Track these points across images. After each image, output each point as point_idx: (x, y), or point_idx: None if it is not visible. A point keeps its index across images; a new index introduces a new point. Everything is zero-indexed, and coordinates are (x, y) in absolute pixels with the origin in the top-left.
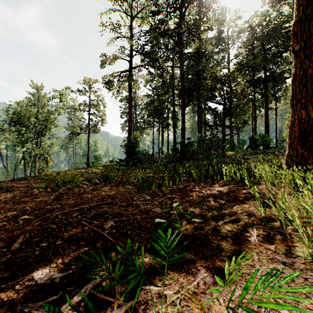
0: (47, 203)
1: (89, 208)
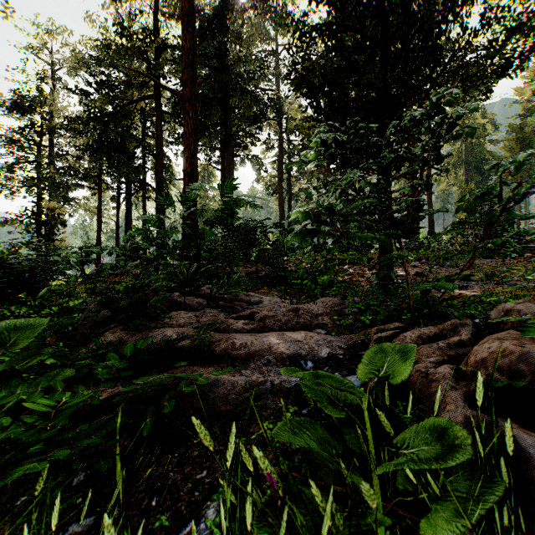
0: None
1: None
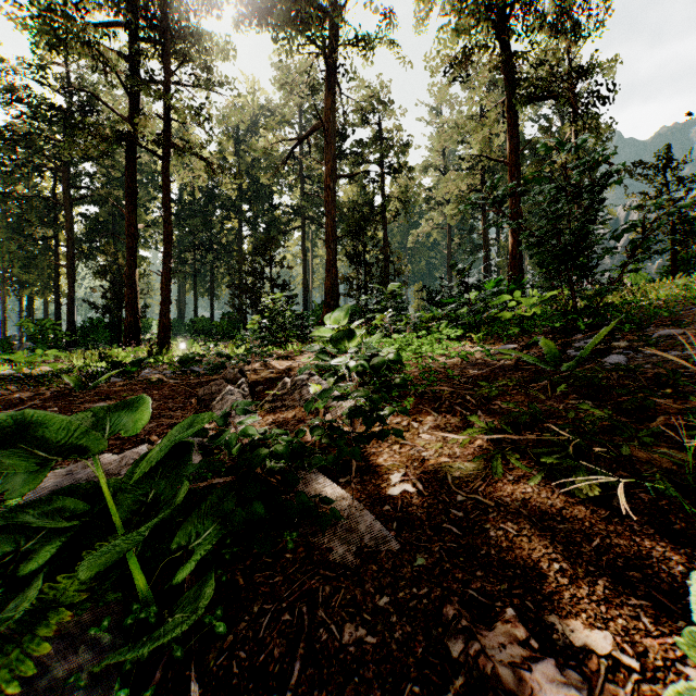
0: None
1: None
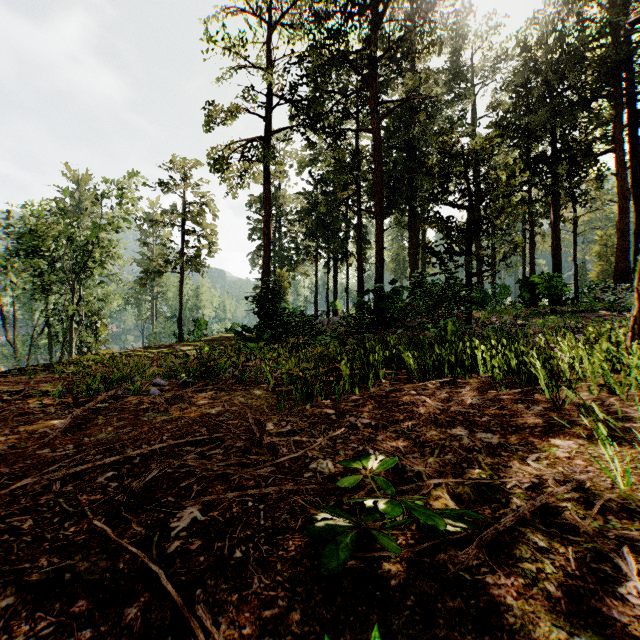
0: (46, 439)
1: (149, 455)
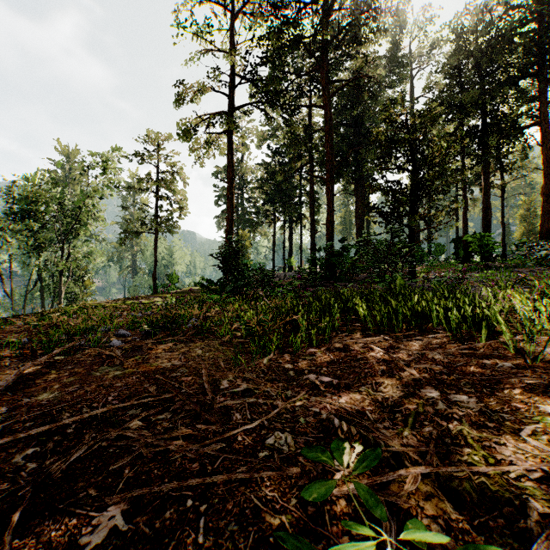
0: None
1: (87, 421)
